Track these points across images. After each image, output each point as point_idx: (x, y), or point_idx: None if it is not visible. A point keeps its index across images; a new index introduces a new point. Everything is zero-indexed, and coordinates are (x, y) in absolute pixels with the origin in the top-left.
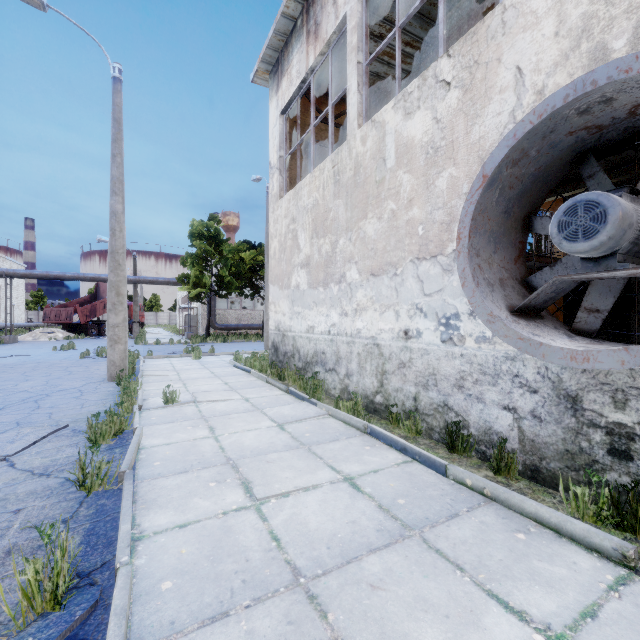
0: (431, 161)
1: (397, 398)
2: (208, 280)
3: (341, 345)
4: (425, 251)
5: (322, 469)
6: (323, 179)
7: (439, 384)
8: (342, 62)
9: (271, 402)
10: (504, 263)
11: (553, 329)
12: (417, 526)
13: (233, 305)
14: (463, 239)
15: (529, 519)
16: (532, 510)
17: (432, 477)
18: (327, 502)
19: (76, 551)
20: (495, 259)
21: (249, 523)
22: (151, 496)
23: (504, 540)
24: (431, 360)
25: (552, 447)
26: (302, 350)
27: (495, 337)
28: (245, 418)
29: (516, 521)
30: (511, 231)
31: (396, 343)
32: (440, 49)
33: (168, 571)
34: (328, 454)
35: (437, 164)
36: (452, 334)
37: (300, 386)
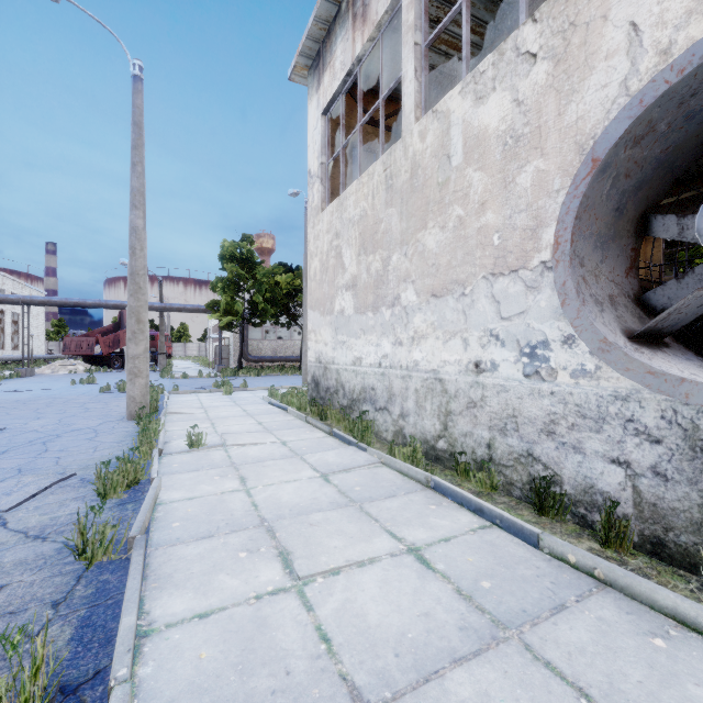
0: (510, 153)
1: (465, 444)
2: (240, 307)
3: (394, 380)
4: (502, 265)
5: (379, 535)
6: (372, 185)
7: (521, 429)
8: (392, 53)
9: (312, 446)
10: (613, 276)
11: (686, 360)
12: (513, 623)
13: (268, 335)
14: (563, 244)
15: (664, 615)
16: (668, 604)
17: (520, 549)
18: (389, 583)
19: (64, 651)
20: (602, 270)
21: (289, 613)
22: (166, 570)
23: (637, 649)
24: (510, 399)
25: (683, 515)
26: (347, 385)
27: (599, 370)
28: (282, 466)
29: (647, 618)
30: (622, 235)
31: (464, 378)
32: (521, 15)
33: (181, 688)
34: (385, 515)
35: (518, 156)
36: (539, 367)
37: (345, 427)
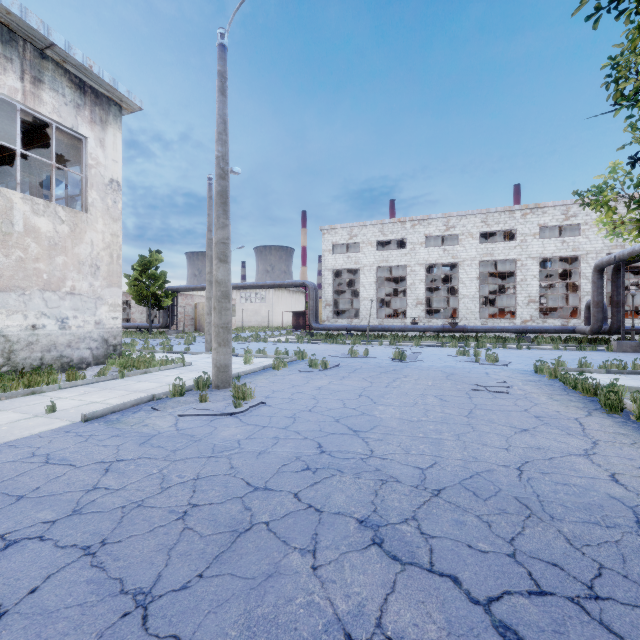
0: None
1: None
2: None
3: None
4: None
5: None
6: None
7: None
8: None
9: None
10: None
11: None
12: None
13: None
14: None
15: None
16: None
17: None
18: None
19: None
20: None
21: None
22: None
23: None
24: None
25: None
26: None
27: None
28: None
29: None
30: None
31: None
32: None
33: None
34: None
35: None
36: None
37: None
